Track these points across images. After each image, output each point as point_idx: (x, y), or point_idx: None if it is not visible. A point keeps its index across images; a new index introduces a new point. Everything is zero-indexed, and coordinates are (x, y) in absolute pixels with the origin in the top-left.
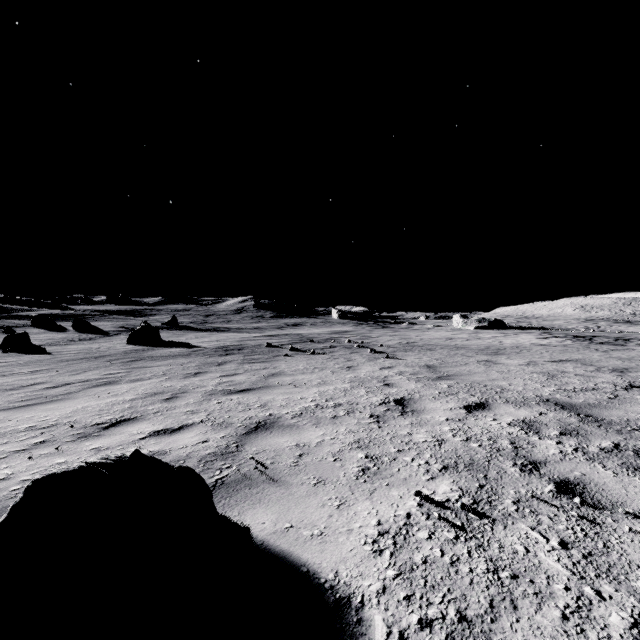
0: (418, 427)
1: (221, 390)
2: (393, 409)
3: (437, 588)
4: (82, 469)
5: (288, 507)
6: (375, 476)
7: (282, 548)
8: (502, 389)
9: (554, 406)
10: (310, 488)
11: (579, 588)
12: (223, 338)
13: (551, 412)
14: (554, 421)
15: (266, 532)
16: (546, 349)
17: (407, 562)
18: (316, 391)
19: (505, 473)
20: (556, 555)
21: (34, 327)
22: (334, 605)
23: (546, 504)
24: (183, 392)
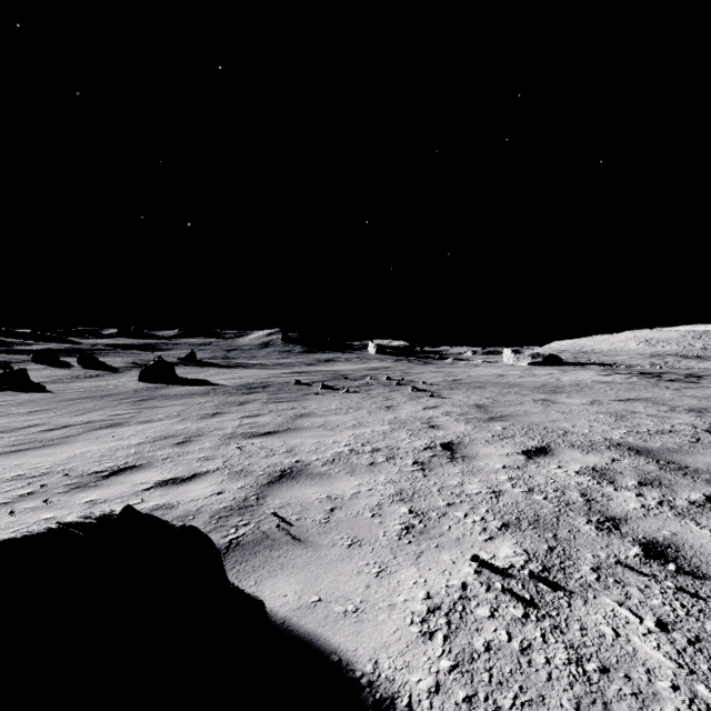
0: (470, 476)
1: (242, 433)
2: (440, 455)
3: (506, 686)
4: (51, 532)
5: (316, 575)
6: (421, 536)
7: (308, 629)
8: (565, 432)
9: (628, 451)
10: (343, 550)
11: (690, 687)
12: (246, 375)
13: (625, 458)
14: (630, 469)
15: (288, 607)
16: (610, 387)
17: (465, 649)
18: (351, 434)
19: (578, 532)
20: (654, 640)
21: (35, 363)
22: (373, 709)
23: (633, 572)
24: (198, 435)
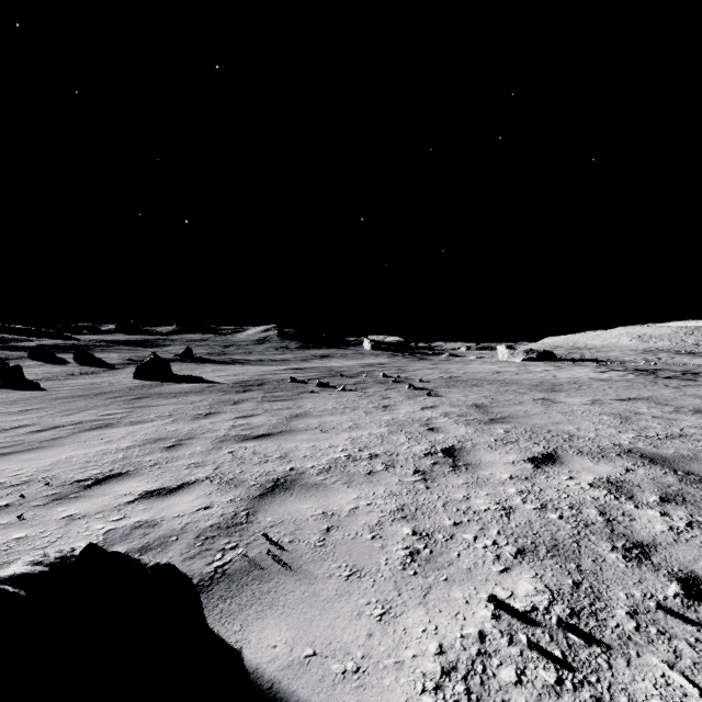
0: (476, 488)
1: (235, 435)
2: (442, 462)
3: None
4: None
5: (310, 617)
6: (428, 565)
7: (300, 697)
8: (570, 435)
9: (641, 459)
10: (341, 584)
11: None
12: (242, 372)
13: (640, 468)
14: (648, 481)
15: (277, 664)
16: (608, 385)
17: None
18: (347, 437)
19: (605, 562)
20: None
21: (31, 359)
22: None
23: (677, 618)
24: (189, 438)
